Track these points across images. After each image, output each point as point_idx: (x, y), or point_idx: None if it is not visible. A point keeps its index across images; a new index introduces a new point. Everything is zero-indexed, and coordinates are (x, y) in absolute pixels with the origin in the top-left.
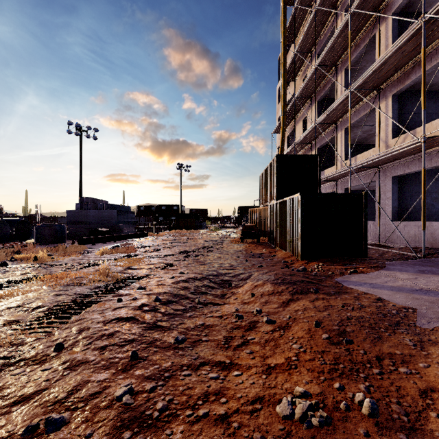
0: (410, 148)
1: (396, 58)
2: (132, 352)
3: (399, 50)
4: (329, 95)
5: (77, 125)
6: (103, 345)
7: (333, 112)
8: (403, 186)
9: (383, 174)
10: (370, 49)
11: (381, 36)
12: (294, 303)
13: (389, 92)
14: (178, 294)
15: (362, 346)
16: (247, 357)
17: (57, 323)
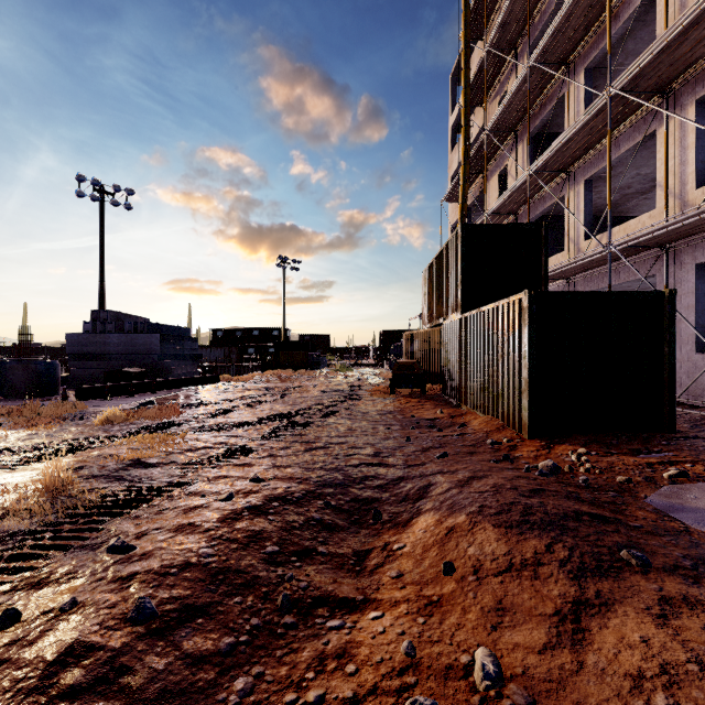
0: None
1: None
2: None
3: None
4: (549, 125)
5: (94, 182)
6: None
7: (567, 146)
8: None
9: (673, 261)
10: (636, 27)
11: None
12: (602, 625)
13: (690, 95)
14: (226, 569)
15: None
16: None
17: None
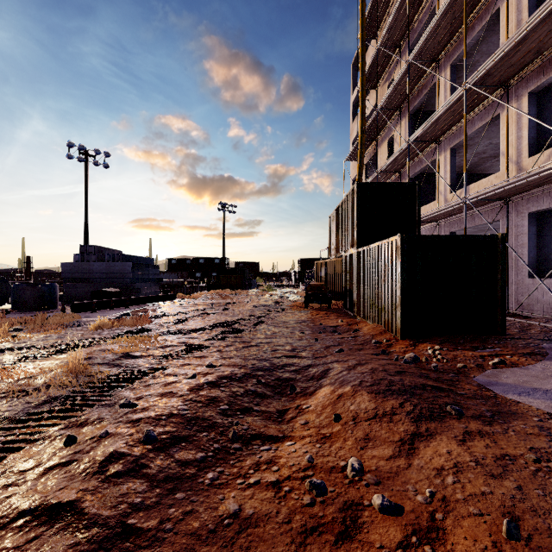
0: None
1: (542, 32)
2: None
3: (550, 16)
4: (425, 105)
5: (80, 147)
6: None
7: (436, 123)
8: (543, 228)
9: (512, 210)
10: (487, 35)
11: (510, 9)
12: (426, 445)
13: (524, 89)
14: (196, 418)
15: None
16: None
17: None
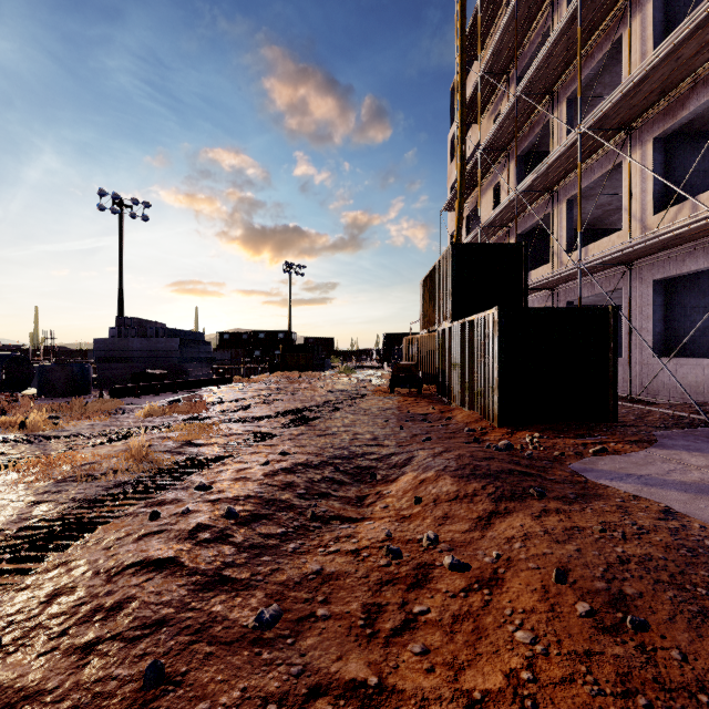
0: (692, 228)
1: (665, 71)
2: (149, 668)
3: (671, 55)
4: (538, 144)
5: (114, 196)
6: (90, 638)
7: (548, 170)
8: (672, 298)
9: (636, 276)
10: (610, 64)
11: (633, 38)
12: (502, 521)
13: (649, 133)
14: (274, 499)
15: (672, 636)
16: (416, 667)
17: (12, 573)
